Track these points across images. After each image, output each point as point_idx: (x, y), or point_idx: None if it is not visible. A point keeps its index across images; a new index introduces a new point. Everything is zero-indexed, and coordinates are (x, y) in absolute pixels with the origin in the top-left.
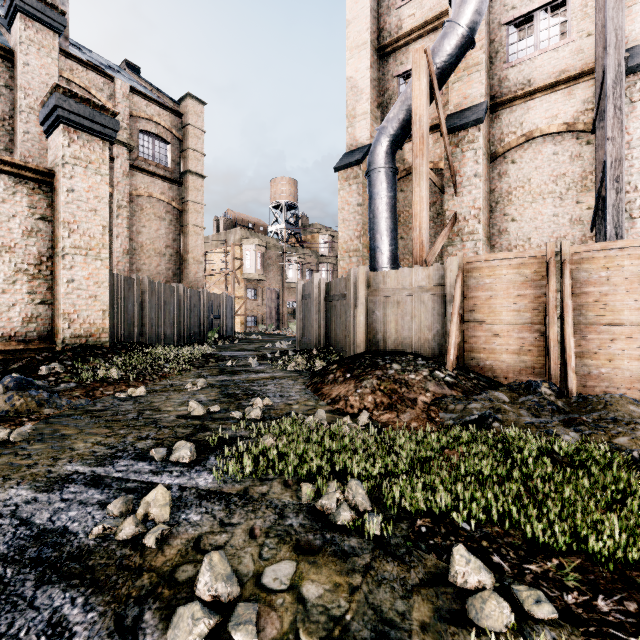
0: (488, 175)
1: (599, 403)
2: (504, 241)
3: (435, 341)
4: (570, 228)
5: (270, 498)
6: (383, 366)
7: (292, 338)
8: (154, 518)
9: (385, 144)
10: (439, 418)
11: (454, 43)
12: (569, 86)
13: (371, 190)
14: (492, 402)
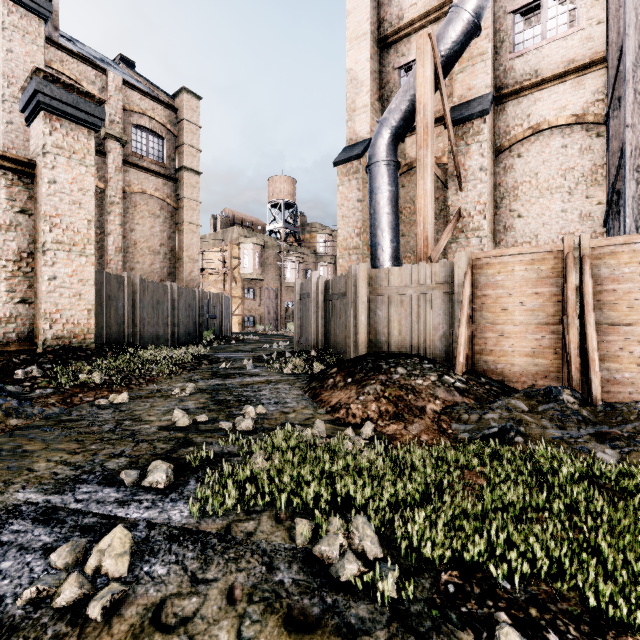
0: (493, 169)
1: (631, 413)
2: (510, 238)
3: (442, 343)
4: (579, 224)
5: (257, 540)
6: (387, 370)
7: (290, 338)
8: (107, 572)
9: (386, 136)
10: (452, 430)
11: (459, 29)
12: (578, 76)
13: (372, 184)
14: (510, 412)
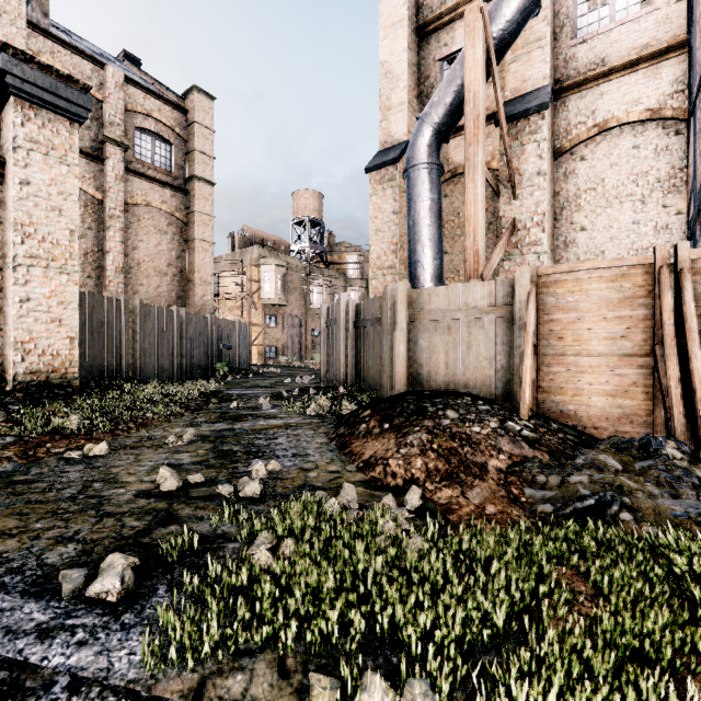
0: (552, 175)
1: None
2: (571, 255)
3: (498, 378)
4: (654, 238)
5: None
6: (434, 413)
7: (316, 371)
8: None
9: (428, 135)
10: (525, 497)
11: (515, 6)
12: (654, 64)
13: (411, 192)
14: (602, 472)
